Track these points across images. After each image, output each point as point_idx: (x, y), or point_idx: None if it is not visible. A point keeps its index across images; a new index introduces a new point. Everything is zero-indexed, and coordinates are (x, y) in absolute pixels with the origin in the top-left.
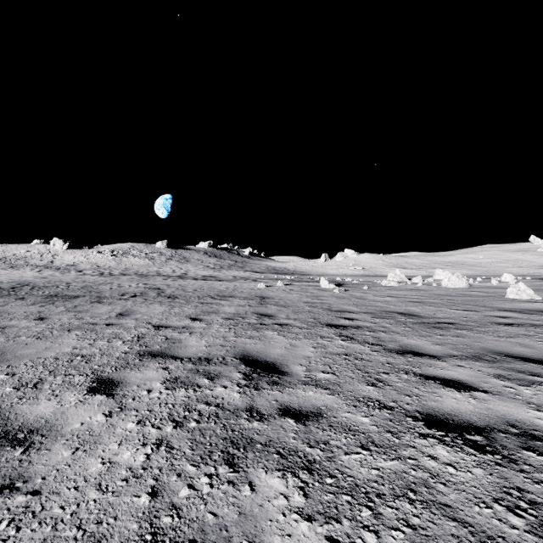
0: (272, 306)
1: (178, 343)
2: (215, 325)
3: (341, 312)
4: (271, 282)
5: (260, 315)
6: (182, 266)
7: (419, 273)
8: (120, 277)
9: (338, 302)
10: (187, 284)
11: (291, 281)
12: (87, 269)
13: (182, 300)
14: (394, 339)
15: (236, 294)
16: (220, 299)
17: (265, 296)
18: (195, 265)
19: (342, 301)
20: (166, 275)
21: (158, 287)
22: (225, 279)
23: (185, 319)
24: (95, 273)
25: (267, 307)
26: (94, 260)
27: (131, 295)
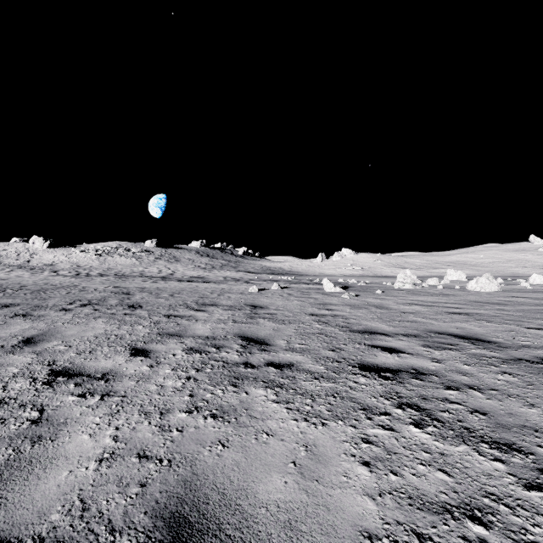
0: (266, 322)
1: (46, 440)
2: (164, 368)
3: (369, 334)
4: (266, 285)
5: (247, 340)
6: (171, 266)
7: (421, 273)
8: (95, 278)
9: (356, 314)
10: (166, 287)
11: (288, 282)
12: (65, 269)
13: (145, 312)
14: (525, 420)
15: (220, 301)
16: (197, 308)
17: (258, 304)
18: (185, 265)
19: (360, 312)
20: (149, 276)
21: (128, 291)
22: (213, 280)
23: (122, 352)
24: (70, 274)
25: (259, 324)
26: (76, 259)
27: (82, 303)
